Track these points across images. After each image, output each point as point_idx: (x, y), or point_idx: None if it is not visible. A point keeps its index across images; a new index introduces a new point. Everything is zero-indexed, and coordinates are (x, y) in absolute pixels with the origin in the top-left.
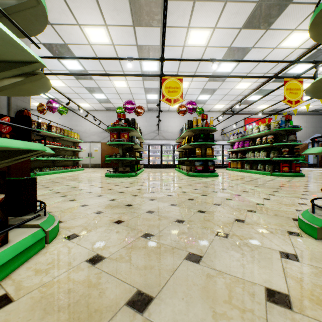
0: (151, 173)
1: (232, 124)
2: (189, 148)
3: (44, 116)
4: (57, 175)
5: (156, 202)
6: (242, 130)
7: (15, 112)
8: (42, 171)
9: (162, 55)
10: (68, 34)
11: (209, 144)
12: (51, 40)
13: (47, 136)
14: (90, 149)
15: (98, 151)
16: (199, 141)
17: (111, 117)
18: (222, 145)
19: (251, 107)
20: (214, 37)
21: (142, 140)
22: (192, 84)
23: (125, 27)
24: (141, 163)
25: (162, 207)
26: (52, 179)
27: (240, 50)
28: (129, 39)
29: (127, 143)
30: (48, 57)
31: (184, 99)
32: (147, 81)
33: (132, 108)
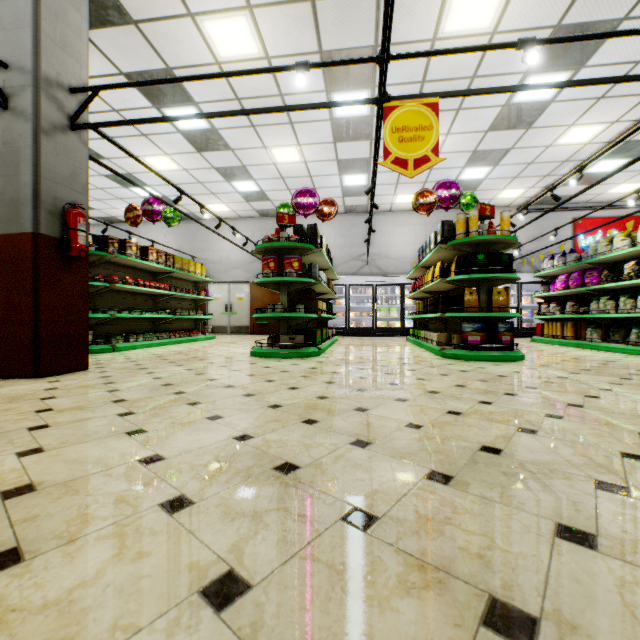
0: (352, 349)
1: (541, 233)
2: (443, 290)
3: (145, 234)
4: (156, 350)
5: (375, 458)
6: (568, 248)
7: (52, 212)
8: (129, 341)
9: (383, 44)
10: (171, 45)
11: (497, 279)
12: (139, 63)
13: (140, 269)
14: (229, 296)
15: (245, 301)
16: (473, 270)
17: (270, 230)
18: (518, 284)
19: (592, 192)
20: (517, 1)
21: (332, 275)
22: (449, 142)
23: (292, 5)
24: (331, 324)
25: (401, 486)
26: (137, 361)
27: (587, 30)
28: (302, 38)
29: (297, 280)
30: (119, 84)
31: (428, 181)
32: (344, 144)
33: (310, 206)
